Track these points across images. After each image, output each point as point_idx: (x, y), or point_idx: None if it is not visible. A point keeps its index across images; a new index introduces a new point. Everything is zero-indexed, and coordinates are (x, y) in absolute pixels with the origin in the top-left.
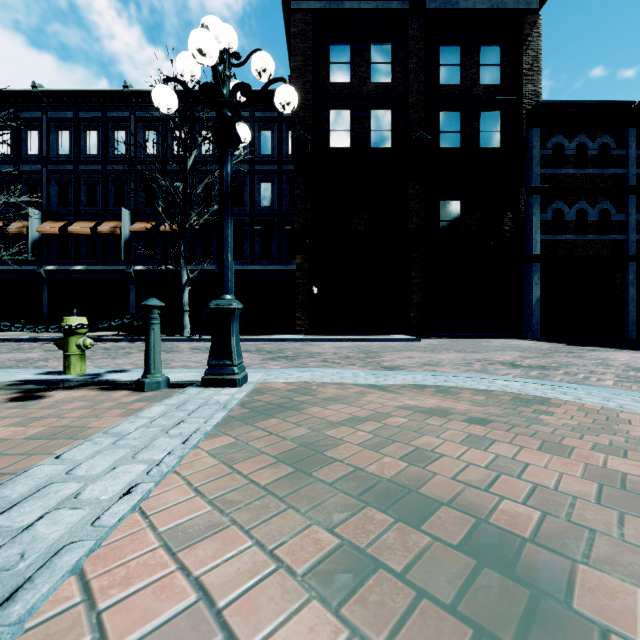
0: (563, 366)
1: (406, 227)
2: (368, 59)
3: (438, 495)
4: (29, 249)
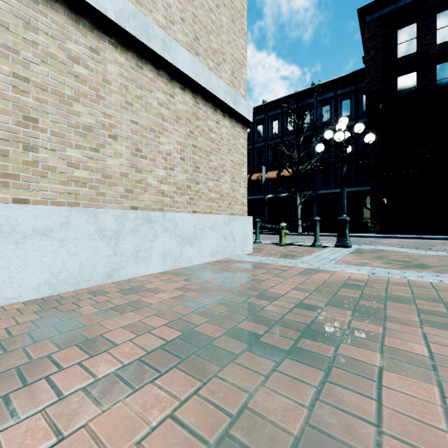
0: None
1: None
2: (433, 28)
3: (416, 263)
4: None
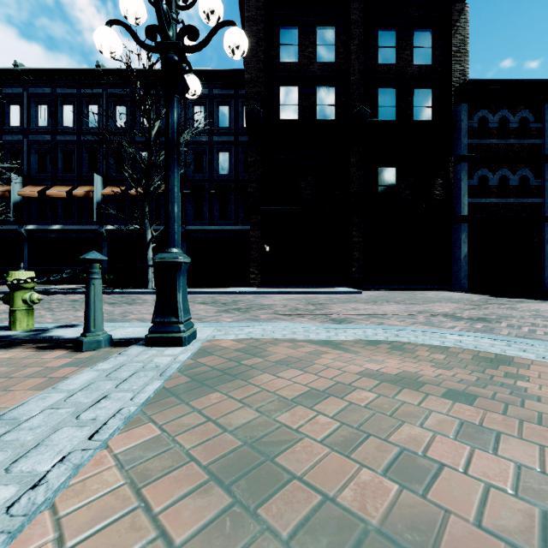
0: (502, 318)
1: (348, 191)
2: (314, 41)
3: None
4: (11, 210)
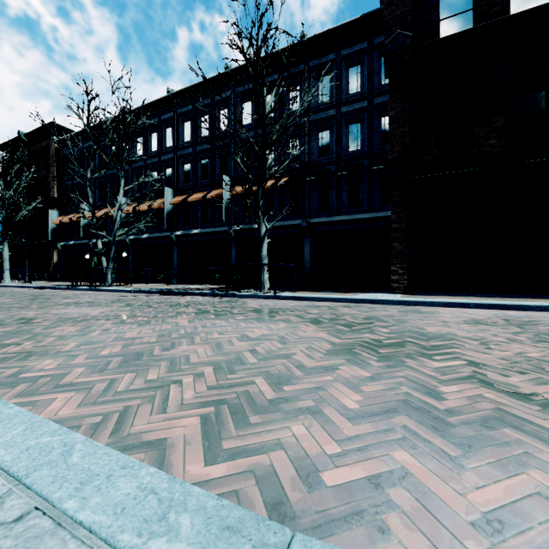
0: None
1: None
2: None
3: None
4: (164, 219)
